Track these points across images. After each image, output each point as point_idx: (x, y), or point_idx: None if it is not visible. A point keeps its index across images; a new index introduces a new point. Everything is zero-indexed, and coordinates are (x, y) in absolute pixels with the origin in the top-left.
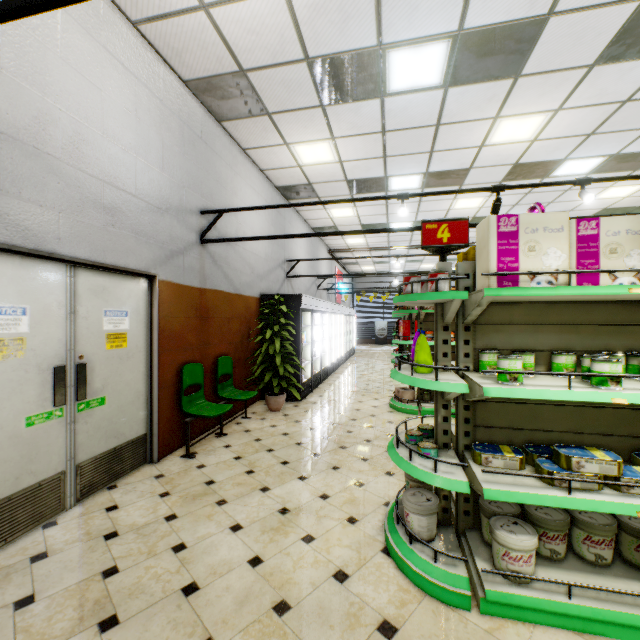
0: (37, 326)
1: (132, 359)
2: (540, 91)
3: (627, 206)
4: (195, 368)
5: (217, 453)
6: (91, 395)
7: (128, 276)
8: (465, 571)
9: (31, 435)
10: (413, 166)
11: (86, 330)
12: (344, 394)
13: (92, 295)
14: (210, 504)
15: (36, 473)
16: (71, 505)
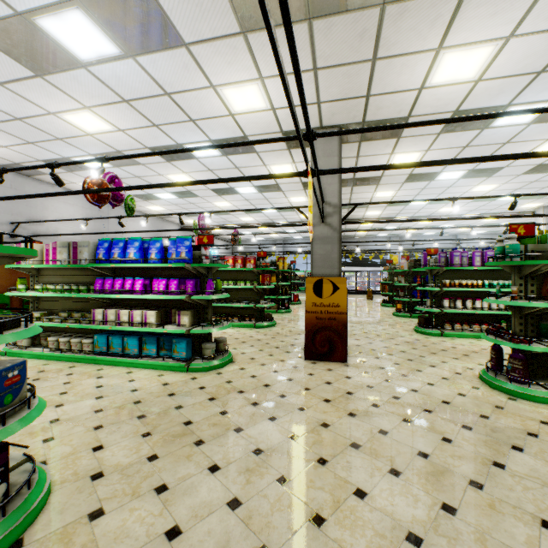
0: None
1: None
2: (163, 168)
3: None
4: (4, 296)
5: None
6: None
7: None
8: (11, 348)
9: None
10: (157, 190)
11: None
12: None
13: None
14: None
15: None
16: None
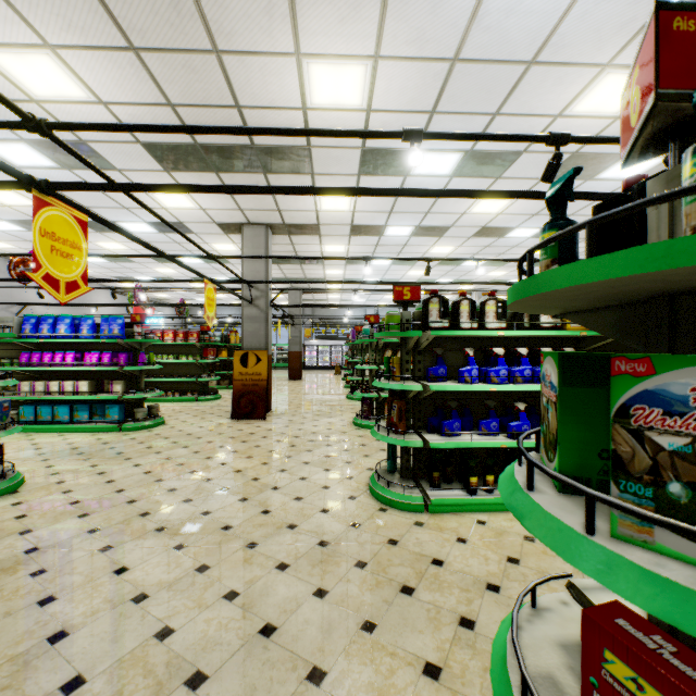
0: None
1: None
2: (92, 236)
3: (279, 277)
4: None
5: None
6: None
7: None
8: None
9: None
10: None
11: None
12: None
13: None
14: None
15: None
16: None
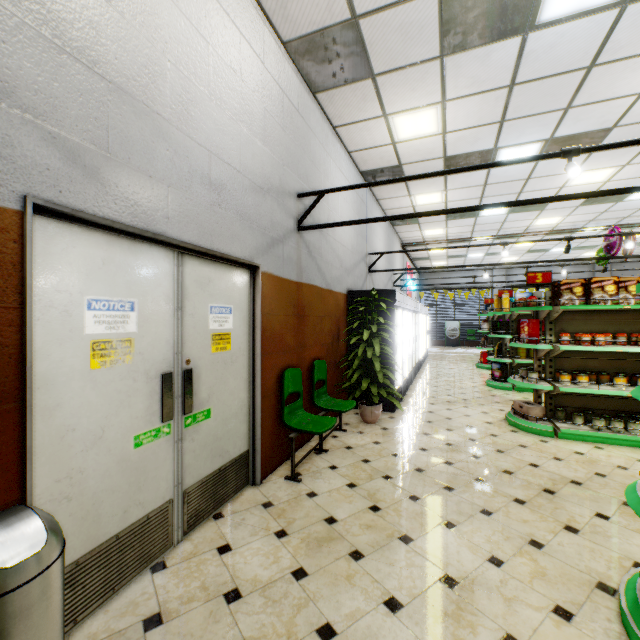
0: (145, 324)
1: (235, 364)
2: None
3: None
4: (294, 374)
5: (324, 476)
6: (197, 407)
7: (231, 266)
8: None
9: (139, 458)
10: (535, 131)
11: (192, 329)
12: (441, 405)
13: (198, 288)
14: (342, 556)
15: (144, 504)
16: (178, 539)
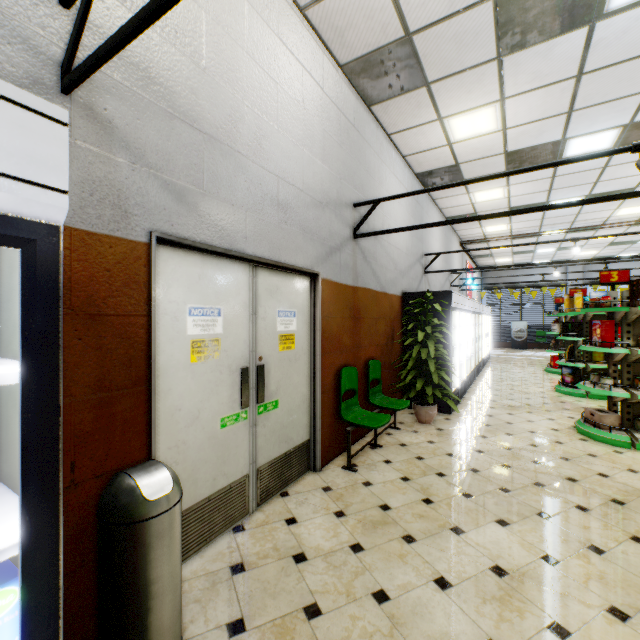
0: (228, 327)
1: (298, 361)
2: None
3: None
4: (350, 372)
5: (379, 469)
6: (267, 398)
7: (295, 275)
8: None
9: (224, 436)
10: (610, 117)
11: (264, 331)
12: (502, 409)
13: (268, 295)
14: (395, 538)
15: (227, 475)
16: (253, 509)
